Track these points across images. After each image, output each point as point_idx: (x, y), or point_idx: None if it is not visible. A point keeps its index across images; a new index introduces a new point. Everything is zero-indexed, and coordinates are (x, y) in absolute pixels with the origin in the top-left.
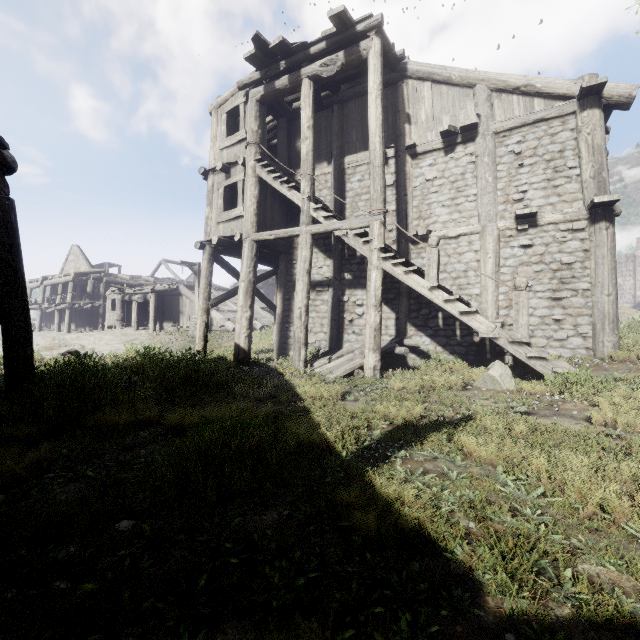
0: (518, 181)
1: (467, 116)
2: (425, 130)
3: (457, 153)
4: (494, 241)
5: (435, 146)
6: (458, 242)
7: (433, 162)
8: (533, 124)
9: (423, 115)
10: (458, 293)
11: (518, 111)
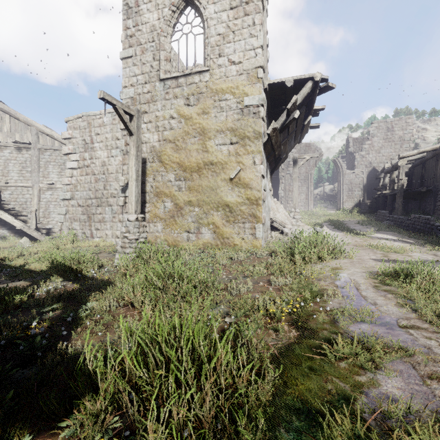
0: (48, 170)
1: (28, 137)
2: (7, 136)
3: (23, 151)
4: (37, 191)
5: (11, 145)
6: (22, 189)
7: (11, 152)
8: (55, 150)
9: (6, 129)
10: (22, 211)
11: (49, 143)
